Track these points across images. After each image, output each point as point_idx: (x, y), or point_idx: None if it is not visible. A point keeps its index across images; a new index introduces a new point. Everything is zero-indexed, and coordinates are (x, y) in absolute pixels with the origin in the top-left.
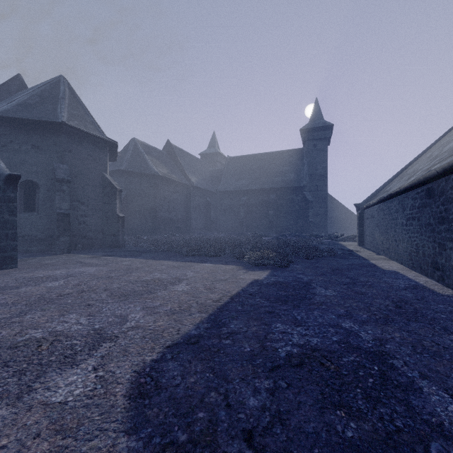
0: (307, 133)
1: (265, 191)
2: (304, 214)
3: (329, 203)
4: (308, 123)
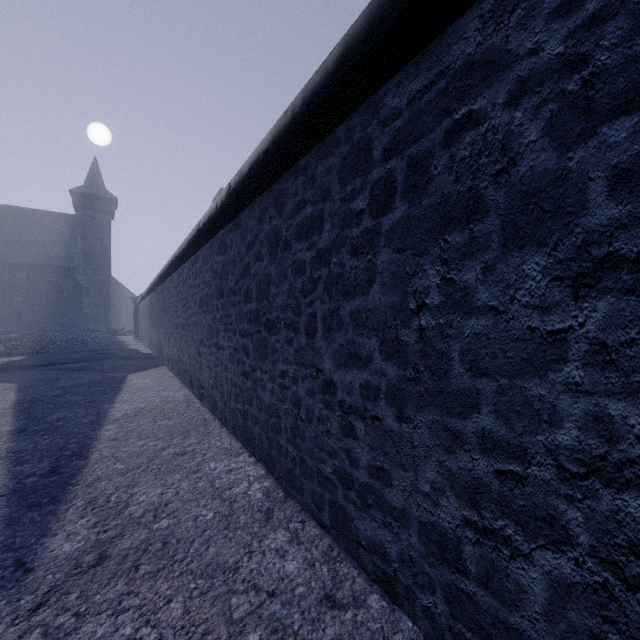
0: (82, 198)
1: (7, 266)
2: (76, 304)
3: (116, 290)
4: (83, 185)
